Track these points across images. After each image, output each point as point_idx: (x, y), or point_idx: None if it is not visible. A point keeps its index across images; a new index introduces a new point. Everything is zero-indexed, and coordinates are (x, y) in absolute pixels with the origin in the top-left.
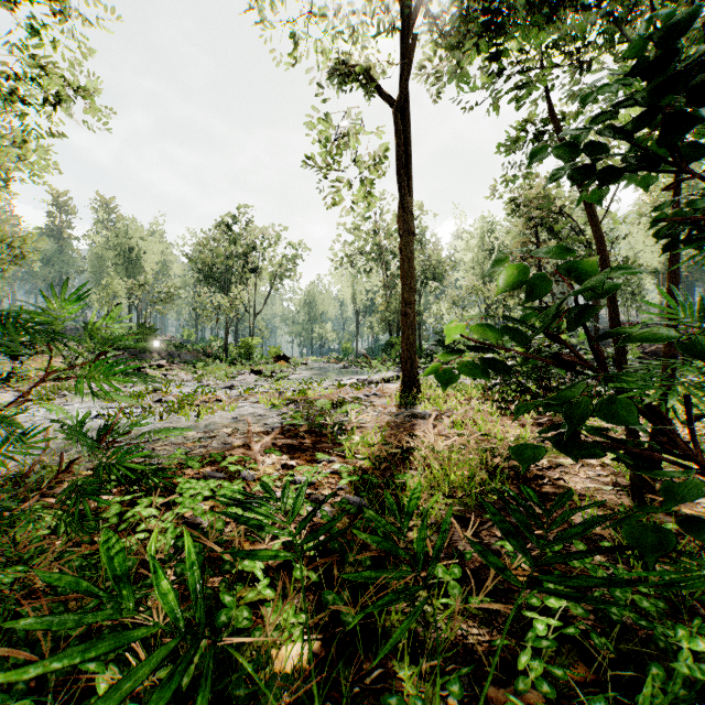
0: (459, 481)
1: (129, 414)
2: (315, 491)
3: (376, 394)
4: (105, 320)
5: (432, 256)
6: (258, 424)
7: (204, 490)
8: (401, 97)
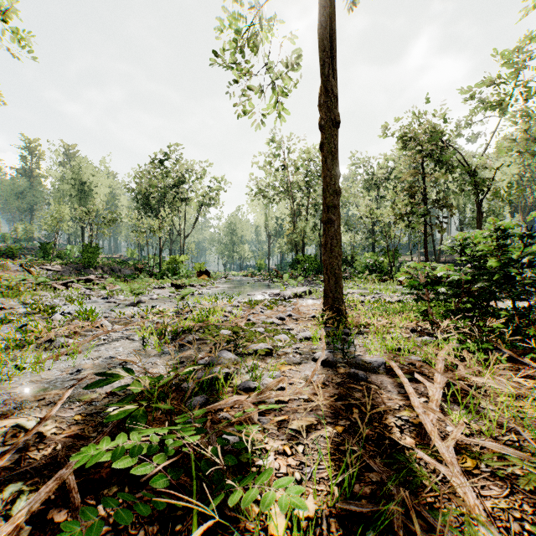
0: None
1: None
2: None
3: (291, 316)
4: None
5: None
6: (94, 395)
7: None
8: None
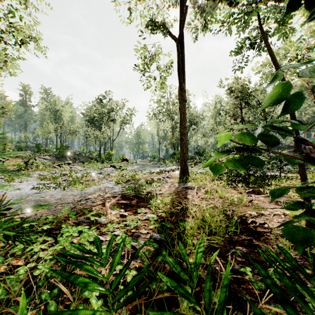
0: (213, 226)
1: (49, 187)
2: (136, 231)
3: (168, 177)
4: None
5: (193, 113)
6: (111, 192)
7: (74, 233)
8: (180, 36)
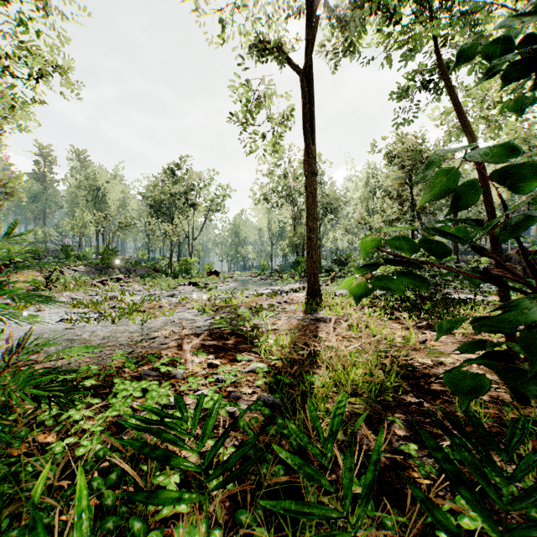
0: (360, 381)
1: (87, 319)
2: (235, 389)
3: (286, 302)
4: (7, 237)
5: (329, 194)
6: (191, 327)
7: (135, 392)
8: (306, 66)
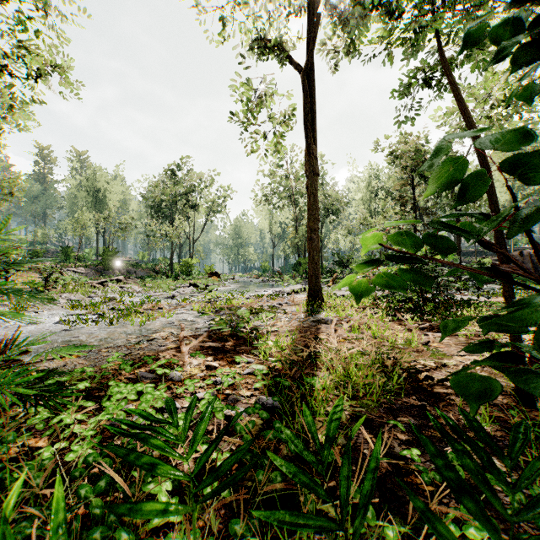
0: (361, 384)
1: (85, 320)
2: (233, 392)
3: (287, 303)
4: None
5: (331, 195)
6: (190, 328)
7: (130, 394)
8: (307, 64)
